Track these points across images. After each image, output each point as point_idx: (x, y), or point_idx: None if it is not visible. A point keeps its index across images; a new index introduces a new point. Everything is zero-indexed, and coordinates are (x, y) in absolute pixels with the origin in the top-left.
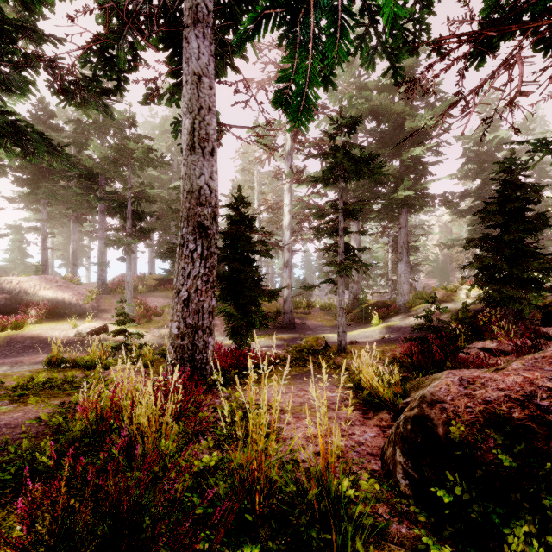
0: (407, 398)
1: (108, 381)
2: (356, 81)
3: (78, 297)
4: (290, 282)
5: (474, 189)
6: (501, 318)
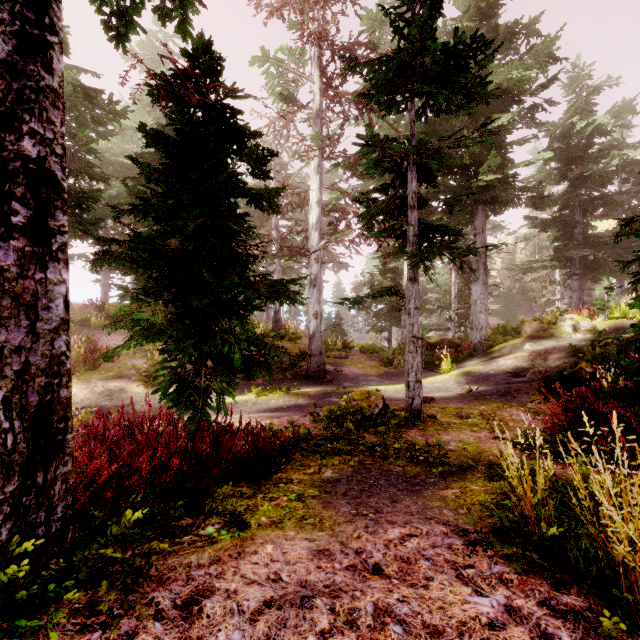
0: None
1: None
2: None
3: None
4: (319, 309)
5: (560, 194)
6: None
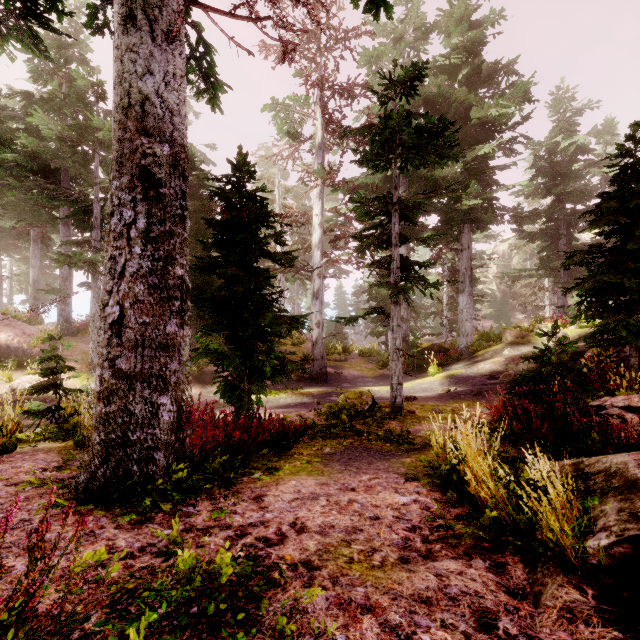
0: (592, 533)
1: None
2: (406, 62)
3: (23, 338)
4: (321, 318)
5: (545, 208)
6: (620, 362)
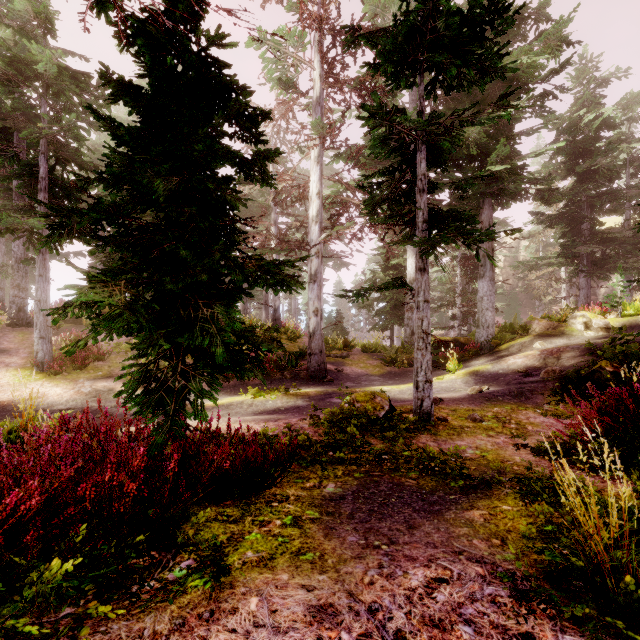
0: None
1: None
2: None
3: None
4: (319, 305)
5: (566, 189)
6: None
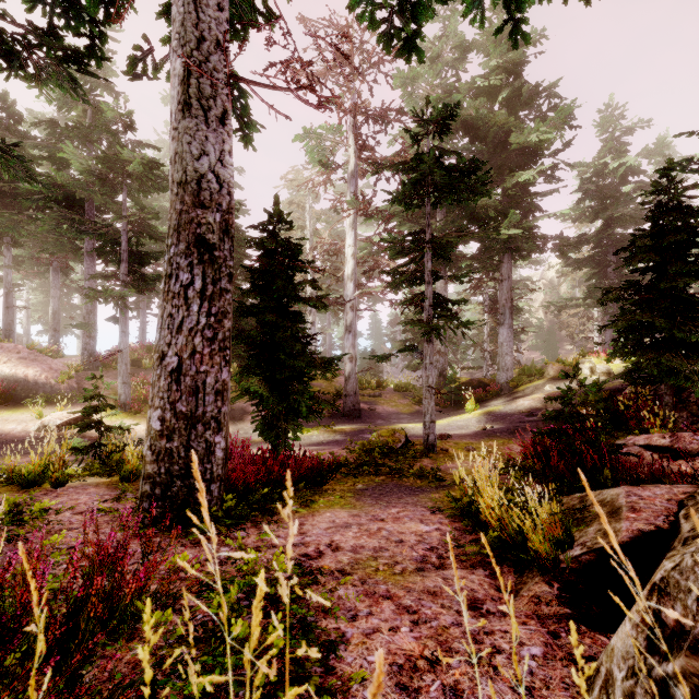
0: (572, 547)
1: (26, 518)
2: (443, 83)
3: (50, 373)
4: (354, 353)
5: (593, 233)
6: (654, 400)
